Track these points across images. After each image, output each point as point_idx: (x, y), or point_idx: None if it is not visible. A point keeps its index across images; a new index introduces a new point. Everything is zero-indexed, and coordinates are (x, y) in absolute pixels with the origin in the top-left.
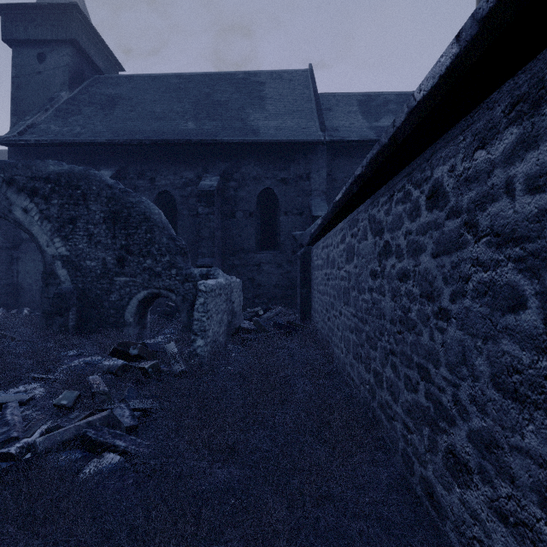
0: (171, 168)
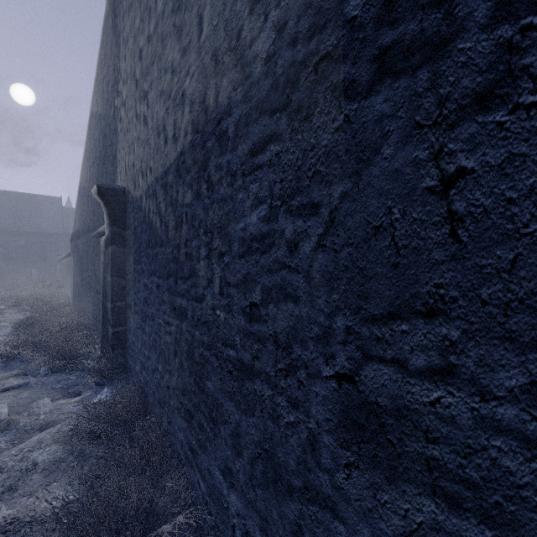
0: (4, 236)
